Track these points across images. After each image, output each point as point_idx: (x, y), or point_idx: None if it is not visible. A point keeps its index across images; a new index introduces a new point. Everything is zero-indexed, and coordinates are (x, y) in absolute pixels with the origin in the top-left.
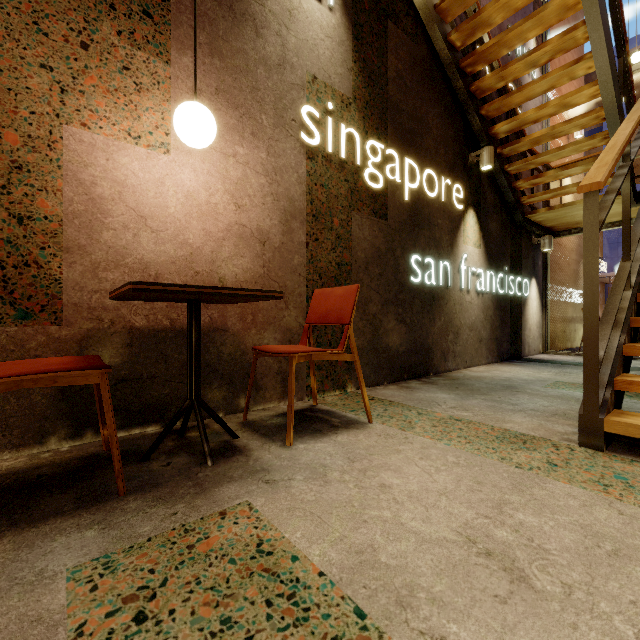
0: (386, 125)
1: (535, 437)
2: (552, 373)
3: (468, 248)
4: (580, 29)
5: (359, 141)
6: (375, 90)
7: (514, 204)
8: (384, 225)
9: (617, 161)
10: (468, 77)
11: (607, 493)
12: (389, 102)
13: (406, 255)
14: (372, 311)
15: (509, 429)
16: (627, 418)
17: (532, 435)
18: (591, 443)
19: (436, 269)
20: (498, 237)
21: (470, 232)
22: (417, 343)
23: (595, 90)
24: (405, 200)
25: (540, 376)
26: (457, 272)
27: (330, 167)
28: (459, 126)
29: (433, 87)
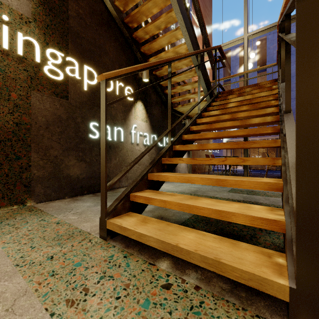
0: (67, 43)
1: (84, 233)
2: (174, 186)
3: (138, 121)
4: (173, 12)
5: (38, 47)
6: (56, 19)
7: (166, 101)
8: (65, 102)
9: (137, 68)
10: (131, 29)
11: (39, 284)
12: (70, 30)
13: (86, 122)
14: (53, 154)
15: (79, 227)
16: (121, 219)
17: (85, 231)
18: (103, 235)
19: (112, 131)
20: (159, 117)
21: (139, 113)
22: (96, 173)
23: (187, 46)
24: (84, 90)
25: (165, 188)
26: (129, 134)
27: (7, 59)
28: (131, 56)
29: (110, 30)
